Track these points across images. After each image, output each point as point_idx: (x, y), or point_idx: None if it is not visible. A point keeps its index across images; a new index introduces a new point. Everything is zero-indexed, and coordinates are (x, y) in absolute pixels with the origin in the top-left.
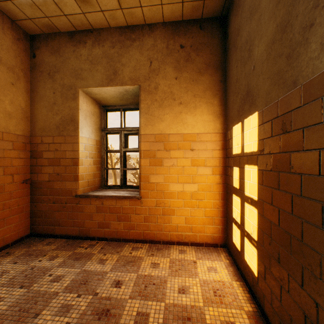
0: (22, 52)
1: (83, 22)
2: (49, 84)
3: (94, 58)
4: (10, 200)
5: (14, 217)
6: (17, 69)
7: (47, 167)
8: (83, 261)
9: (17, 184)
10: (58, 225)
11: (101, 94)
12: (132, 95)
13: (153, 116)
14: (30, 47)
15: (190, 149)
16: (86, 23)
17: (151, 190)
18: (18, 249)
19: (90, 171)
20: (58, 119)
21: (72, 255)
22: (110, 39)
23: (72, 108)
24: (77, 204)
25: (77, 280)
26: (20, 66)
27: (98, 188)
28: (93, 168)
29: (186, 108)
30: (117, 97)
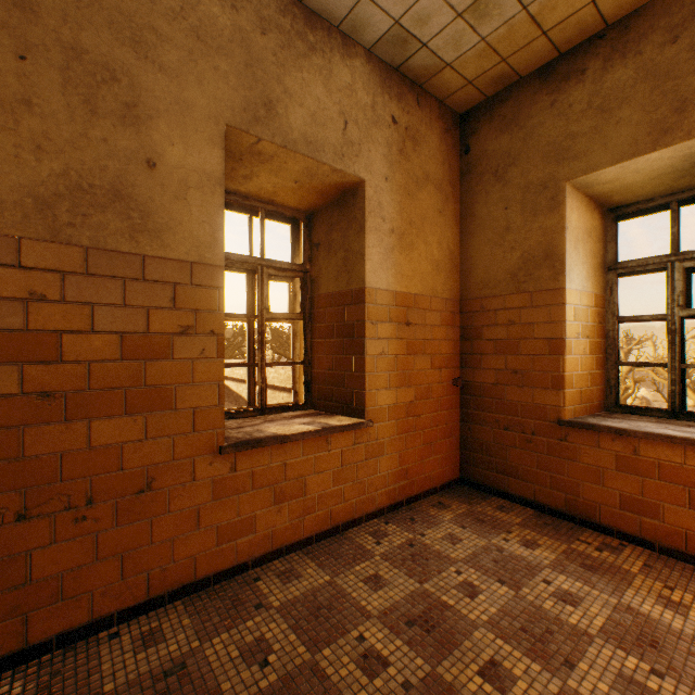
0: (449, 151)
1: (582, 25)
2: (495, 193)
3: (609, 97)
4: (437, 413)
5: (441, 443)
6: (445, 183)
7: (491, 358)
8: (610, 581)
9: (444, 385)
10: (514, 476)
11: (619, 179)
12: None
13: None
14: (459, 138)
15: None
16: (591, 23)
17: None
18: (452, 501)
19: (583, 368)
20: (515, 259)
21: (569, 553)
22: (660, 25)
23: (547, 229)
24: (560, 440)
25: (624, 626)
26: (447, 177)
27: (598, 410)
28: (589, 361)
29: None
30: (669, 174)
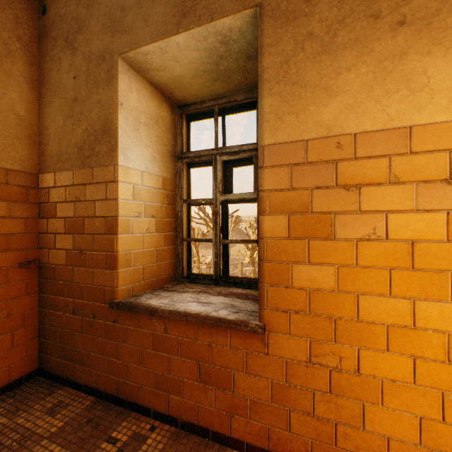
0: (17, 1)
1: None
2: (67, 60)
3: None
4: None
5: None
6: (6, 33)
7: (64, 237)
8: None
9: (5, 270)
10: (81, 363)
11: (168, 67)
12: (240, 56)
13: (301, 86)
14: None
15: (441, 179)
16: None
17: (293, 310)
18: None
19: (148, 245)
20: (82, 132)
21: None
22: None
23: (105, 102)
24: (114, 322)
25: None
26: (13, 29)
27: (169, 282)
28: (157, 239)
29: (425, 35)
30: (205, 73)
